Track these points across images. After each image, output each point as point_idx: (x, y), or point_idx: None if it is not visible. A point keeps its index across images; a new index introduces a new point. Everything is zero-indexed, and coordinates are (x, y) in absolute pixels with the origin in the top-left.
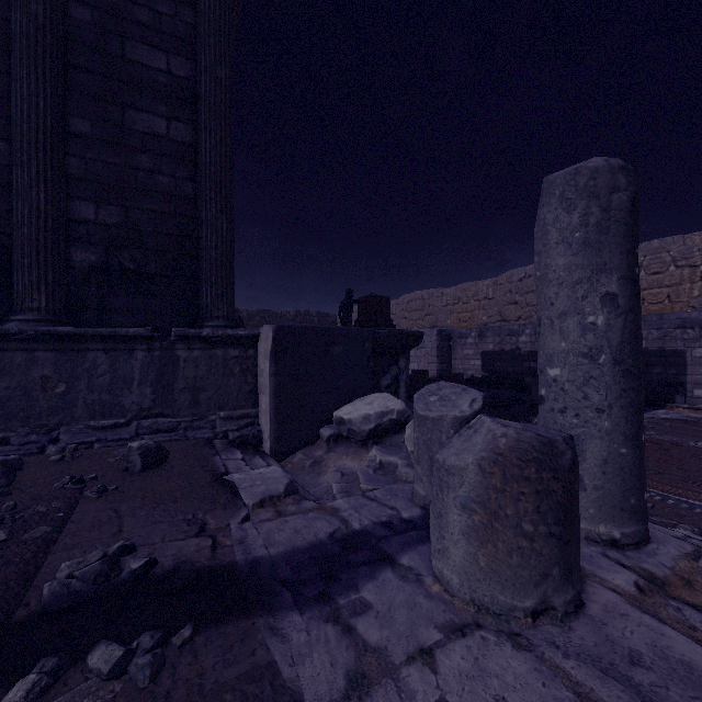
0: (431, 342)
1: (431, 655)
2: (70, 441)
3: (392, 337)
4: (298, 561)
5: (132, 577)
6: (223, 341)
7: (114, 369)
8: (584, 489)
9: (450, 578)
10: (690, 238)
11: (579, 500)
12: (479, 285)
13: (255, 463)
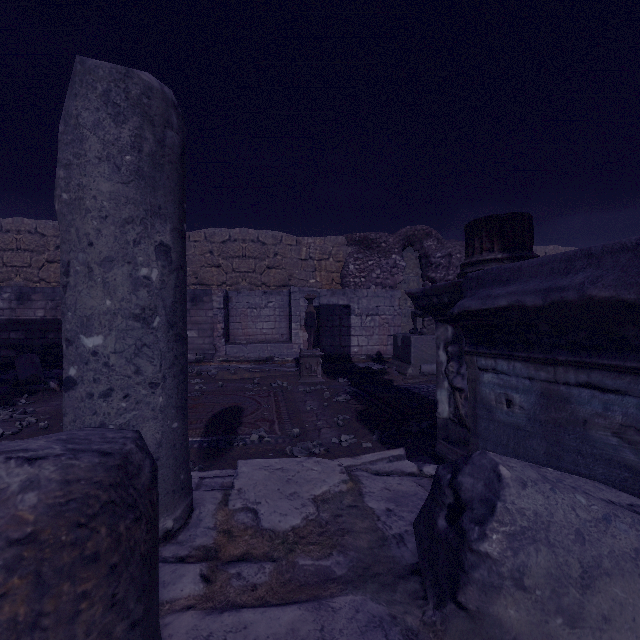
0: None
1: None
2: None
3: None
4: None
5: None
6: None
7: None
8: None
9: None
10: None
11: None
12: None
13: None
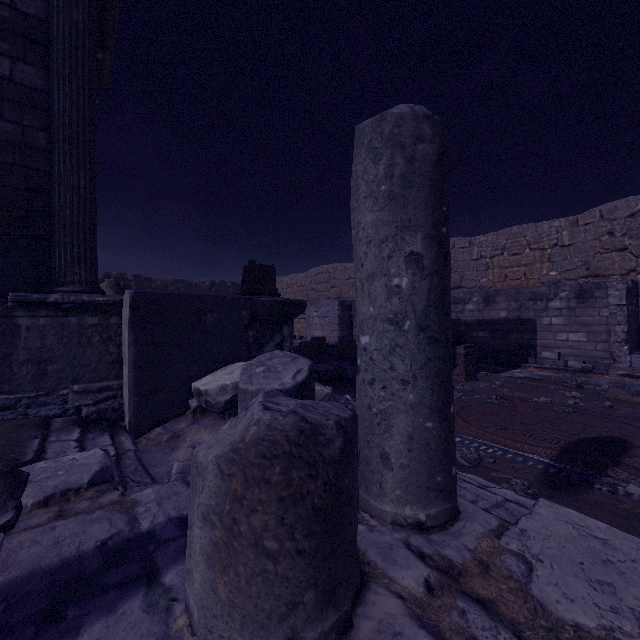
0: (334, 312)
1: None
2: None
3: (273, 305)
4: (26, 592)
5: None
6: (78, 308)
7: None
8: (391, 469)
9: (193, 610)
10: (540, 226)
11: (387, 481)
12: None
13: (97, 442)
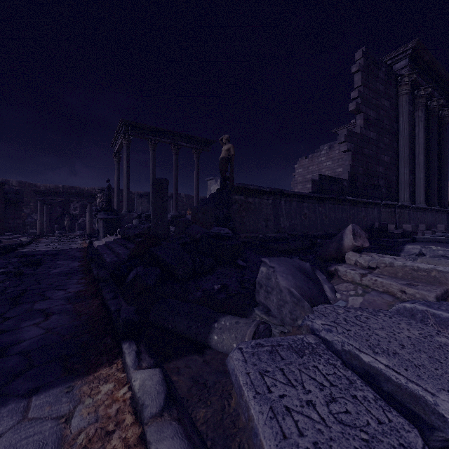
0: None
1: None
2: None
3: None
4: None
5: None
6: None
7: (444, 217)
8: None
9: None
10: None
11: None
12: None
13: None
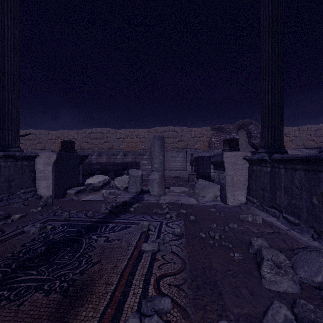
0: None
1: (160, 198)
2: None
3: (80, 157)
4: (132, 200)
5: (116, 205)
6: (21, 158)
7: None
8: None
9: (155, 194)
10: (139, 130)
11: None
12: (70, 132)
13: None
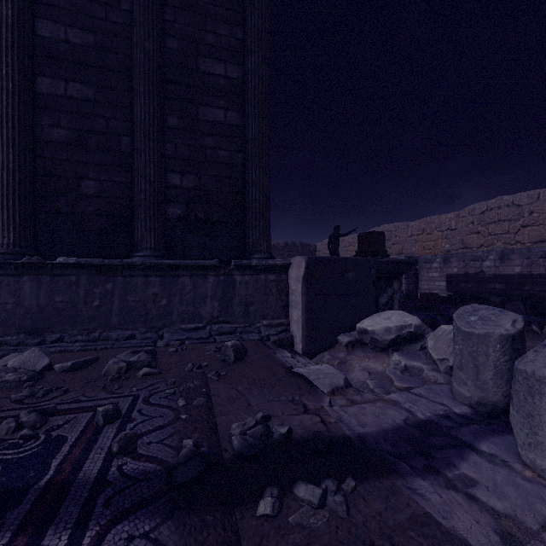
0: None
1: None
2: (171, 338)
3: (389, 264)
4: (392, 439)
5: (282, 438)
6: (265, 269)
7: (195, 289)
8: None
9: (545, 467)
10: None
11: None
12: (442, 218)
13: (298, 360)
